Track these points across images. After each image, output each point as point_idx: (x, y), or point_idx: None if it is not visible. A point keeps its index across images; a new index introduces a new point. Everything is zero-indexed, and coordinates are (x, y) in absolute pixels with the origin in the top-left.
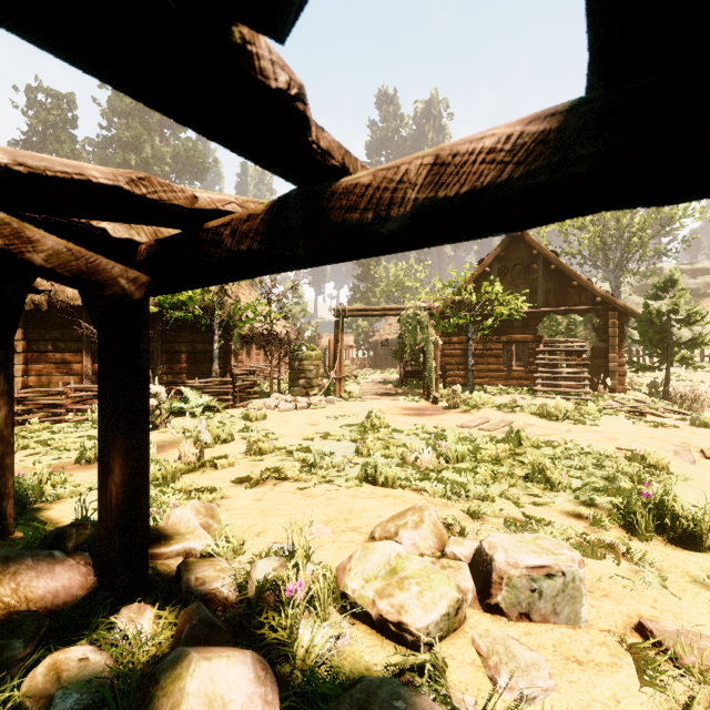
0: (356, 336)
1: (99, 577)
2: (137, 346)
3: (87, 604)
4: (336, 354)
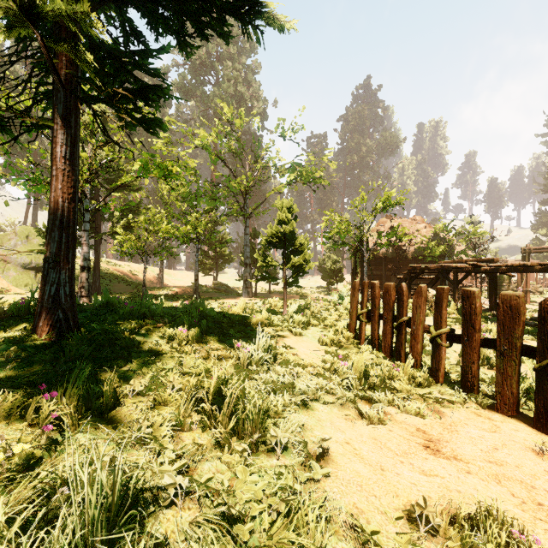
0: (542, 258)
1: (489, 309)
2: (495, 279)
3: (489, 311)
4: (522, 276)
